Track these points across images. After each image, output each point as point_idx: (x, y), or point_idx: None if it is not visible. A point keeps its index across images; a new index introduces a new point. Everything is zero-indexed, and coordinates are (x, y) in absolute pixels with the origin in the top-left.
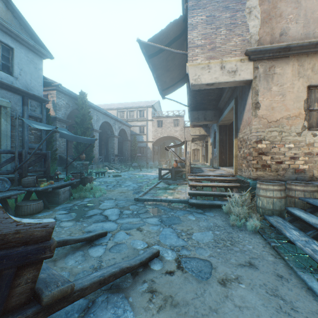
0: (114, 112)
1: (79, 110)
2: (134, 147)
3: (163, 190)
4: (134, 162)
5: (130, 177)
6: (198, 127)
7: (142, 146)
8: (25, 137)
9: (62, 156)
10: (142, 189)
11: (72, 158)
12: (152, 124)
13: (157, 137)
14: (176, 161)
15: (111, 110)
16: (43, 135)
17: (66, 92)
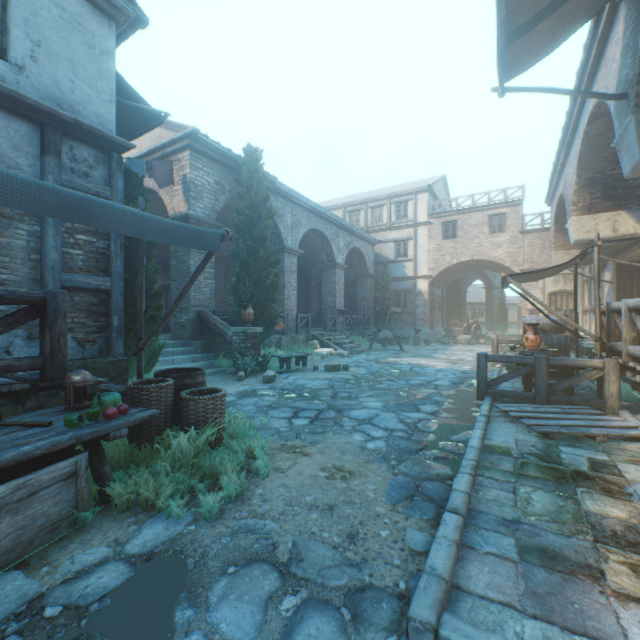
0: (337, 214)
1: (242, 193)
2: (383, 291)
3: (553, 489)
4: (383, 327)
5: (375, 373)
6: (610, 212)
7: (403, 289)
8: (49, 253)
9: (203, 314)
10: (427, 453)
11: (230, 319)
12: (428, 234)
13: (441, 265)
14: (535, 329)
15: (331, 210)
16: (114, 251)
17: (215, 153)
